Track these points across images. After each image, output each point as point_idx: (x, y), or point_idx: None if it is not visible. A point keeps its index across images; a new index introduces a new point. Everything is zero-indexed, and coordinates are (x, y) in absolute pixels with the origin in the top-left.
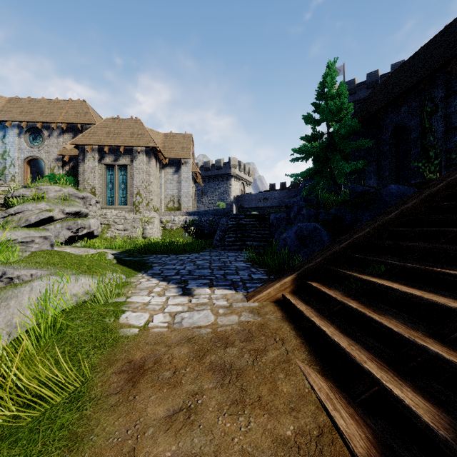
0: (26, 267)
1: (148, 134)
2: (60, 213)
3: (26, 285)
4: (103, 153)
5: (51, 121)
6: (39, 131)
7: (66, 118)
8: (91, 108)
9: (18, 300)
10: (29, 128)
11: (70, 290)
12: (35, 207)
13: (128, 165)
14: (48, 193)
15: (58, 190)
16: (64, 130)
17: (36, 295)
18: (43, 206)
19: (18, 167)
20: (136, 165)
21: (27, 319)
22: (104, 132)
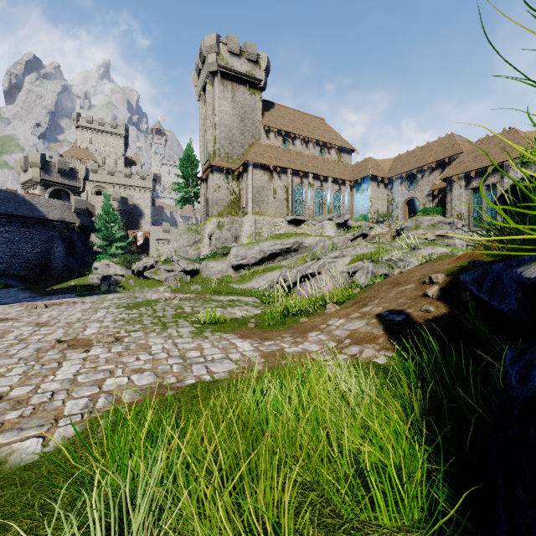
0: (422, 245)
1: (525, 141)
2: (431, 236)
3: (423, 249)
4: (469, 178)
5: (423, 165)
6: (414, 176)
7: (435, 157)
8: (458, 138)
9: (421, 253)
10: (407, 176)
11: (439, 251)
12: (415, 233)
13: (498, 183)
14: (423, 223)
15: (430, 219)
16: (433, 168)
17: (427, 252)
18: (420, 231)
19: (400, 208)
20: (506, 180)
21: (424, 259)
22: (470, 158)
